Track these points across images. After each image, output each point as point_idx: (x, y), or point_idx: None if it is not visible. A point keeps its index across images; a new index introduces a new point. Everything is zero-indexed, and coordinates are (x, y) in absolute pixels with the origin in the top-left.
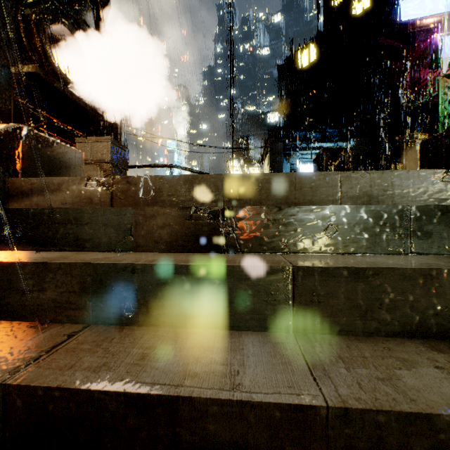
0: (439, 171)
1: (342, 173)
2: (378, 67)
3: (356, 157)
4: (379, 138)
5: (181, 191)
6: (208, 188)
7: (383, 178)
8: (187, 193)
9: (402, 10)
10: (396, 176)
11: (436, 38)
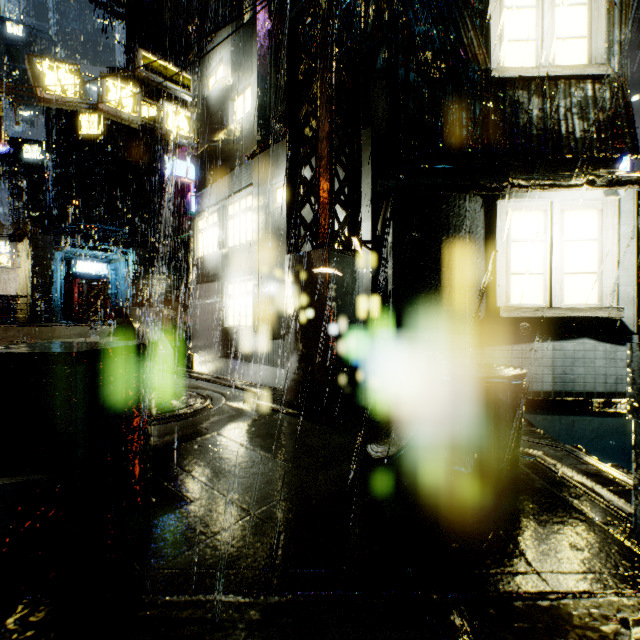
0: (103, 327)
1: (71, 327)
2: (163, 179)
3: (137, 265)
4: (159, 251)
5: (2, 333)
6: (15, 332)
7: (86, 328)
8: (5, 334)
9: (166, 164)
10: (90, 328)
11: (189, 195)
